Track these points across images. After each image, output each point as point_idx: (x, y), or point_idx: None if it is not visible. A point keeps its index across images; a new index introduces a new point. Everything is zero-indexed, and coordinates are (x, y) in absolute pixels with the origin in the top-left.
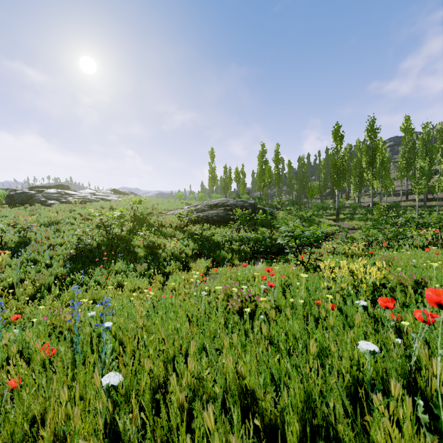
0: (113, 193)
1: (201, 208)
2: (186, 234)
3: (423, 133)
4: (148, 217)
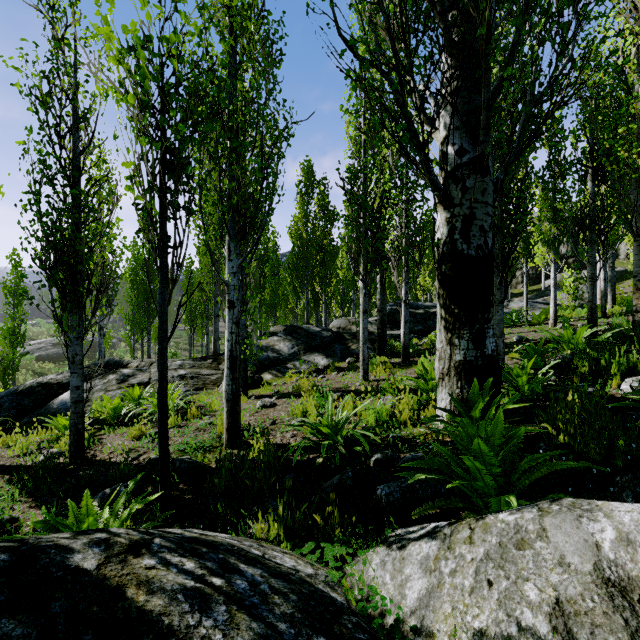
0: None
1: (45, 346)
2: (30, 369)
3: None
4: None
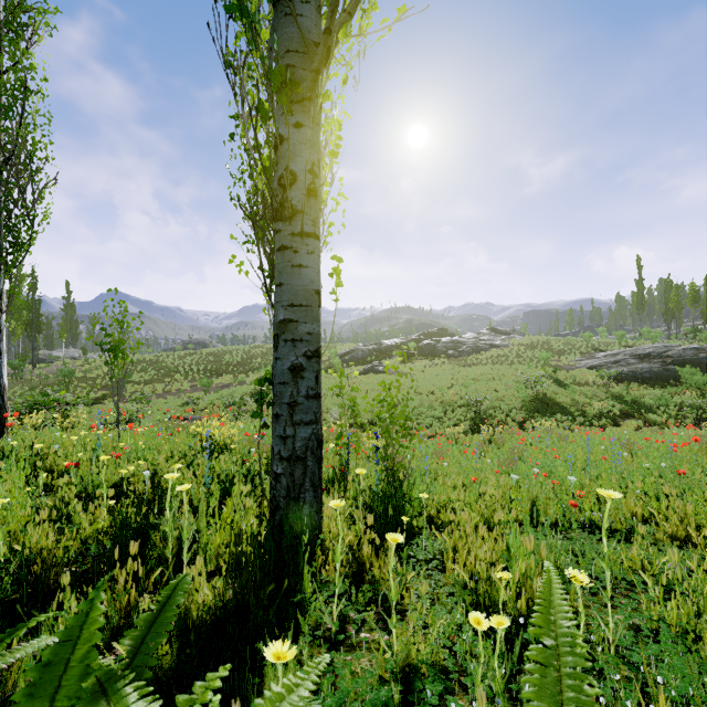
0: (493, 333)
1: (623, 359)
2: (608, 394)
3: None
4: (557, 372)
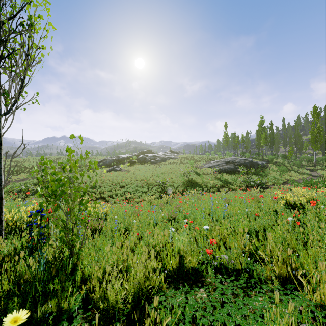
0: (171, 153)
1: (220, 163)
2: (216, 178)
3: None
4: (196, 169)
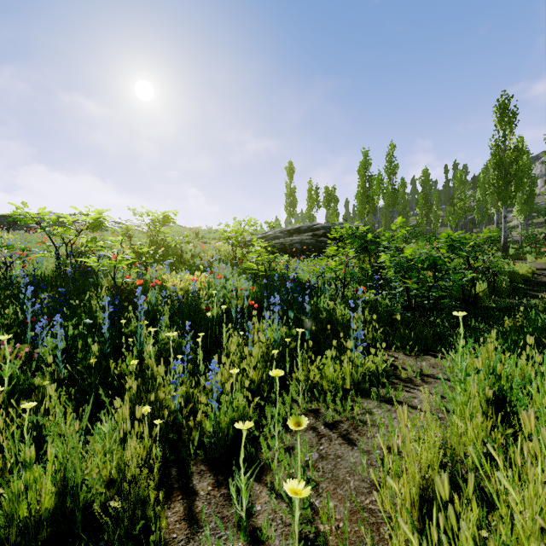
0: None
1: (272, 233)
2: (238, 271)
3: None
4: (178, 246)
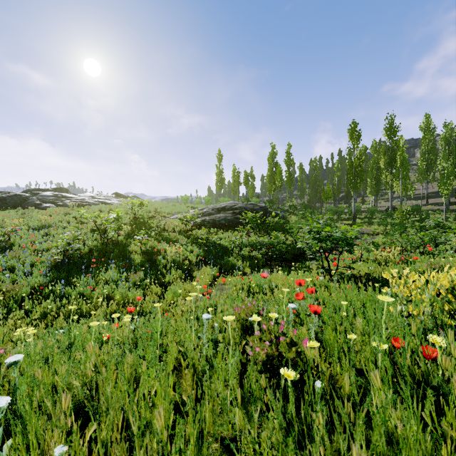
0: (115, 197)
1: (207, 211)
2: (190, 239)
3: (446, 132)
4: (149, 221)
